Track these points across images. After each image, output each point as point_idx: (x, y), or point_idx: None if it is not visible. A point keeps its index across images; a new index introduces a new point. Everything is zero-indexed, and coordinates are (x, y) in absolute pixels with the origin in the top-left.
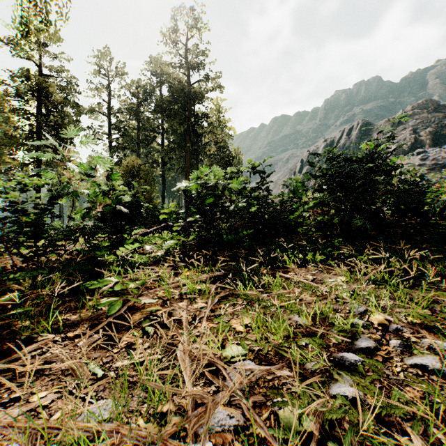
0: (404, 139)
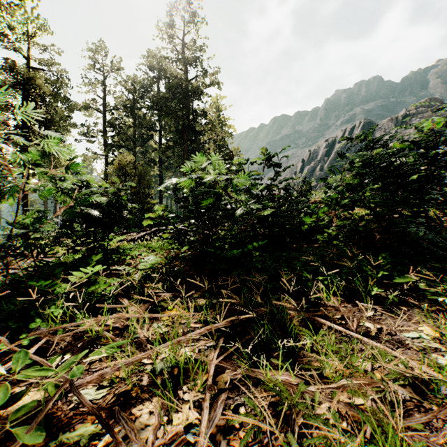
0: (408, 138)
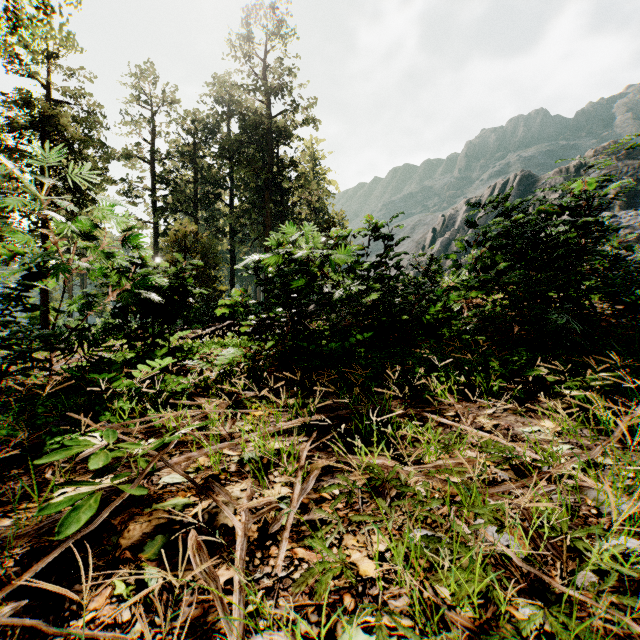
0: None
